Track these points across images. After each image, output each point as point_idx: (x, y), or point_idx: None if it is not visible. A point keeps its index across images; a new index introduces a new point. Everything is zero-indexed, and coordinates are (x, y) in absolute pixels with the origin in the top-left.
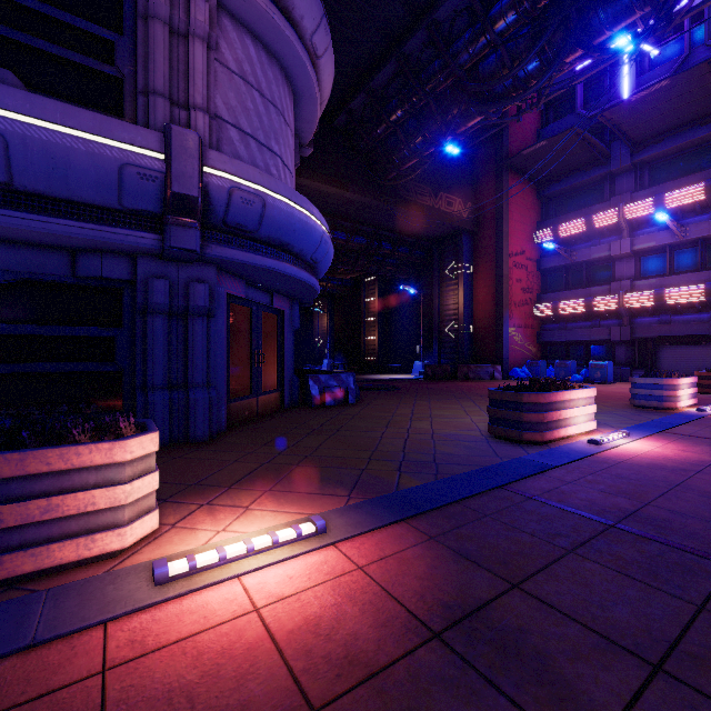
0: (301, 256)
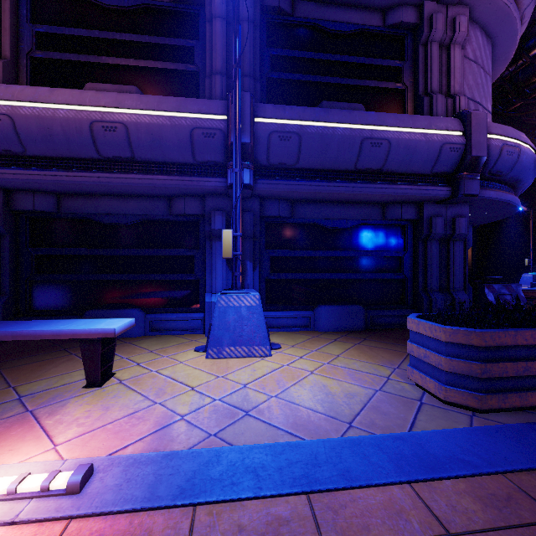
0: (518, 188)
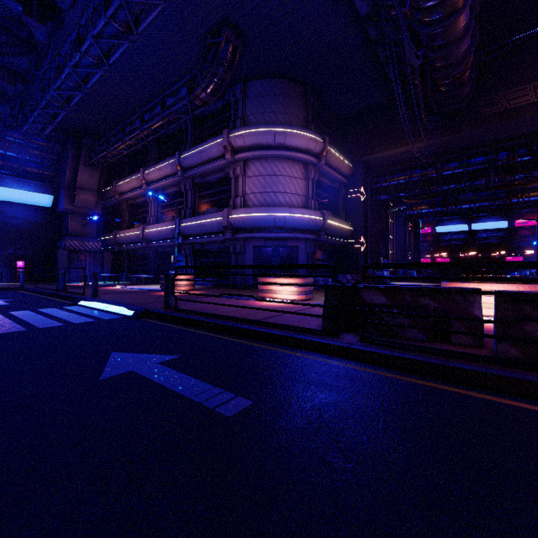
0: (270, 228)
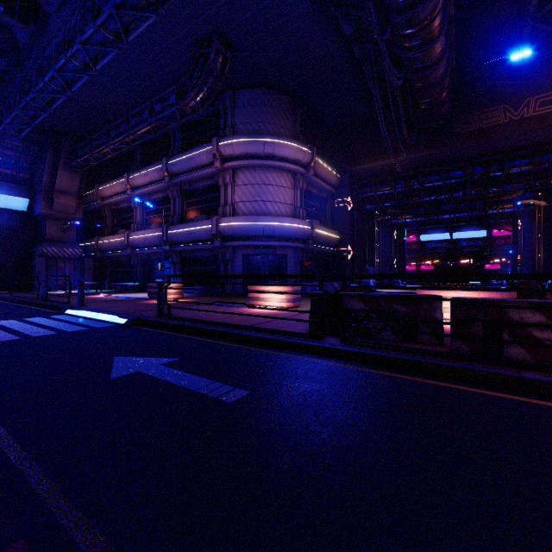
0: (259, 236)
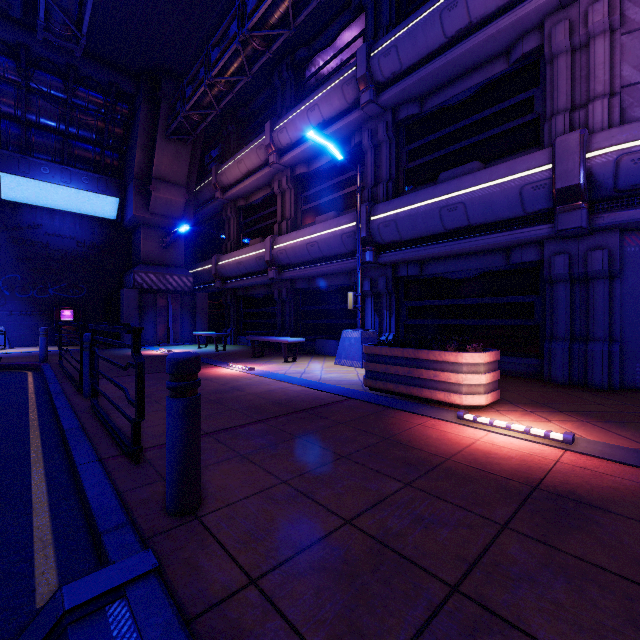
0: None
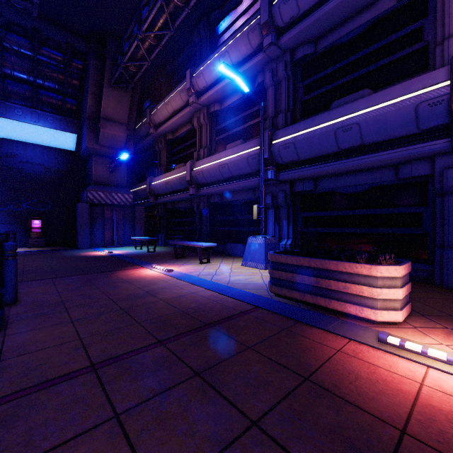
0: None
